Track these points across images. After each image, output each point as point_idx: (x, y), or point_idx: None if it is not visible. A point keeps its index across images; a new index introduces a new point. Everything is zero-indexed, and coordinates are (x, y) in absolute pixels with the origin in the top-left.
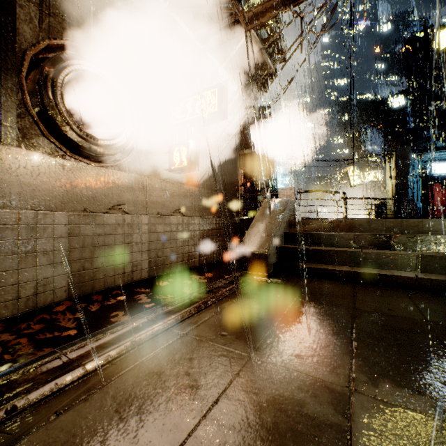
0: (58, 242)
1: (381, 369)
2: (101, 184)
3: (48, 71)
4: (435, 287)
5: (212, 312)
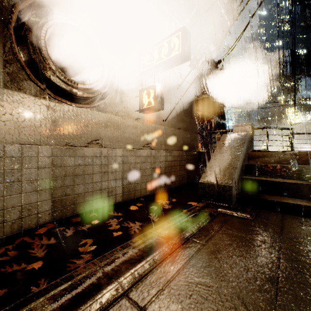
0: (42, 171)
1: None
2: (81, 122)
3: (33, 23)
4: None
5: (179, 262)
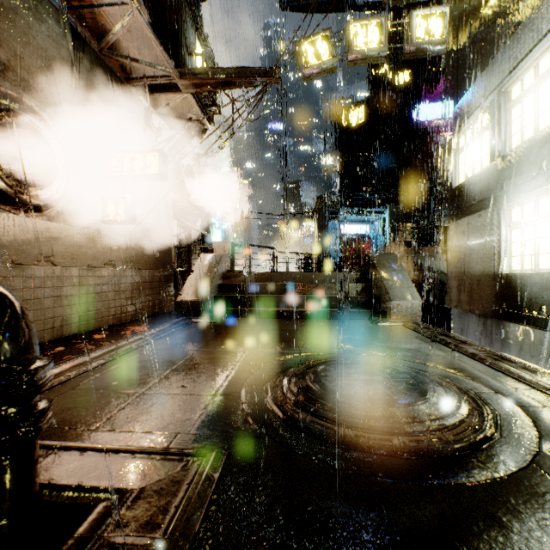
0: None
1: (261, 345)
2: (29, 235)
3: None
4: (311, 315)
5: (165, 340)
